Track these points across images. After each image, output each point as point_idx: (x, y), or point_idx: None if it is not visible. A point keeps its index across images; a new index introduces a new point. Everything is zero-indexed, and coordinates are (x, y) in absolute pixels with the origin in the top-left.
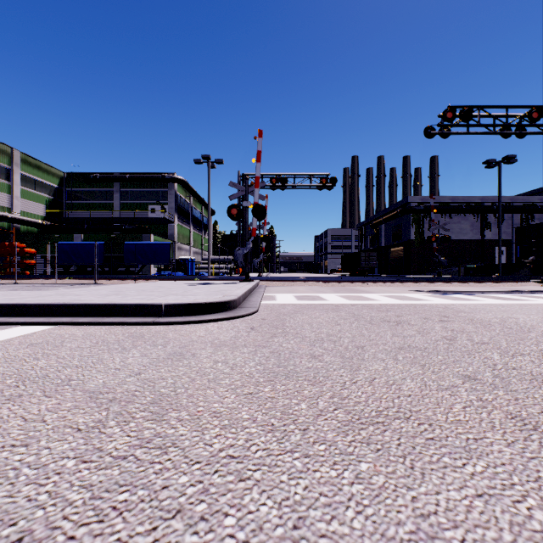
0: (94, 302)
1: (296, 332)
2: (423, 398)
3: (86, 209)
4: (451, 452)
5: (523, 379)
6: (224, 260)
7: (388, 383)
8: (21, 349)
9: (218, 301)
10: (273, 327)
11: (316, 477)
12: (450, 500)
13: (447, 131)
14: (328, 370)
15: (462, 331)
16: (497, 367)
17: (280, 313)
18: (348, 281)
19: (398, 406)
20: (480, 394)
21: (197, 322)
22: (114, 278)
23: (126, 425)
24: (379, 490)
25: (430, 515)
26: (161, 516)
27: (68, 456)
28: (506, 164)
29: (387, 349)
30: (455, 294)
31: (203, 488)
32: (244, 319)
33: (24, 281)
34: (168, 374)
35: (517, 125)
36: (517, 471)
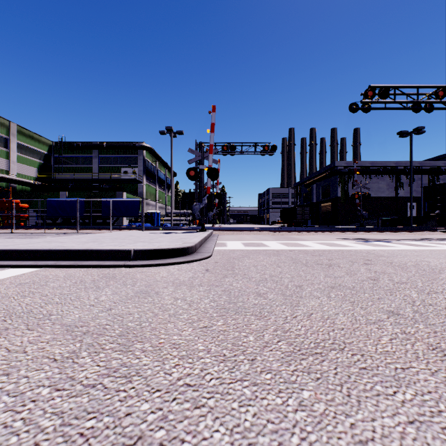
0: (75, 248)
1: (244, 273)
2: (355, 331)
3: (71, 171)
4: (383, 381)
5: (439, 314)
6: (184, 213)
7: (323, 318)
8: (11, 287)
9: (178, 247)
10: (224, 269)
11: (264, 404)
12: (385, 426)
13: (368, 106)
14: (272, 306)
15: (384, 272)
16: (416, 304)
17: (230, 257)
18: (286, 230)
19: (333, 338)
20: (403, 328)
21: (160, 265)
22: (93, 228)
23: (97, 356)
24: (321, 417)
25: (368, 441)
26: (124, 442)
27: (43, 385)
28: (416, 134)
29: (321, 287)
30: (375, 242)
31: (162, 415)
32: (200, 262)
33: (18, 230)
34: (135, 310)
35: (426, 101)
36: (442, 398)
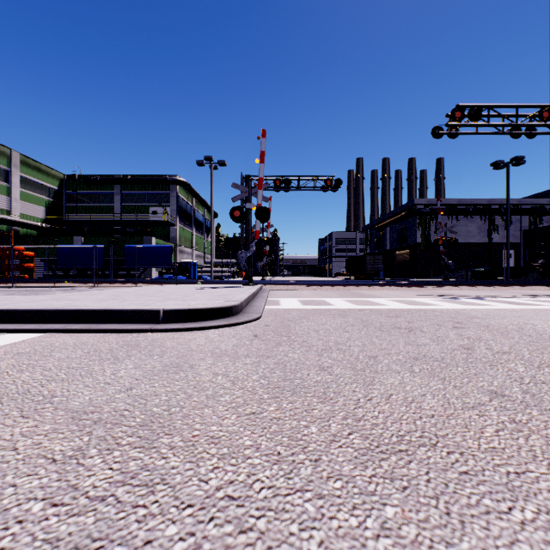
0: (89, 308)
1: (302, 340)
2: (449, 419)
3: (87, 211)
4: (492, 491)
5: None
6: (227, 263)
7: (406, 401)
8: (6, 359)
9: (219, 307)
10: (278, 335)
11: (333, 527)
12: None
13: (455, 131)
14: (339, 384)
15: (479, 339)
16: (525, 381)
17: (285, 319)
18: (353, 285)
19: (421, 430)
20: (512, 415)
21: (197, 329)
22: (114, 282)
23: (110, 454)
24: (412, 547)
25: None
26: None
27: (35, 497)
28: (514, 165)
29: (401, 359)
30: (465, 299)
31: (194, 543)
32: (247, 325)
33: (21, 285)
34: (162, 389)
35: (528, 124)
36: None
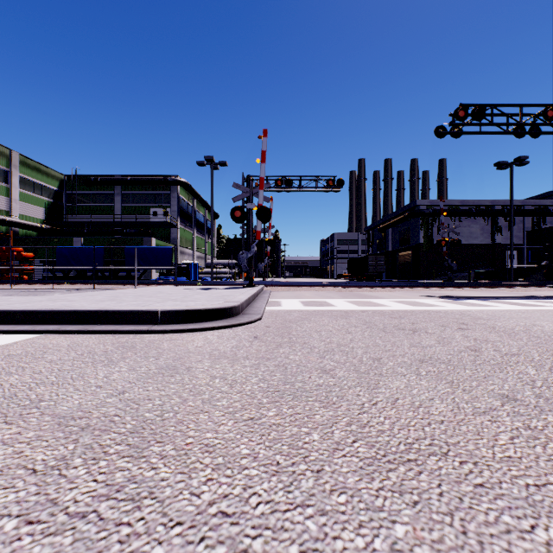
0: (85, 308)
1: (304, 341)
2: (459, 425)
3: (87, 212)
4: (511, 507)
5: None
6: (228, 264)
7: (414, 405)
8: None
9: (219, 307)
10: (278, 336)
11: (338, 548)
12: None
13: (459, 130)
14: (342, 388)
15: (486, 340)
16: (537, 384)
17: (286, 320)
18: (356, 286)
19: (431, 437)
20: (526, 420)
21: (195, 330)
22: (114, 283)
23: (95, 464)
24: None
25: None
26: None
27: (9, 514)
28: (518, 165)
29: (406, 361)
30: (469, 300)
31: None
32: (247, 327)
33: (20, 286)
34: (156, 393)
35: (532, 124)
36: None
